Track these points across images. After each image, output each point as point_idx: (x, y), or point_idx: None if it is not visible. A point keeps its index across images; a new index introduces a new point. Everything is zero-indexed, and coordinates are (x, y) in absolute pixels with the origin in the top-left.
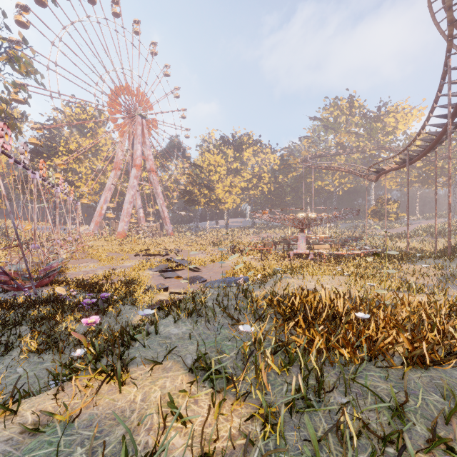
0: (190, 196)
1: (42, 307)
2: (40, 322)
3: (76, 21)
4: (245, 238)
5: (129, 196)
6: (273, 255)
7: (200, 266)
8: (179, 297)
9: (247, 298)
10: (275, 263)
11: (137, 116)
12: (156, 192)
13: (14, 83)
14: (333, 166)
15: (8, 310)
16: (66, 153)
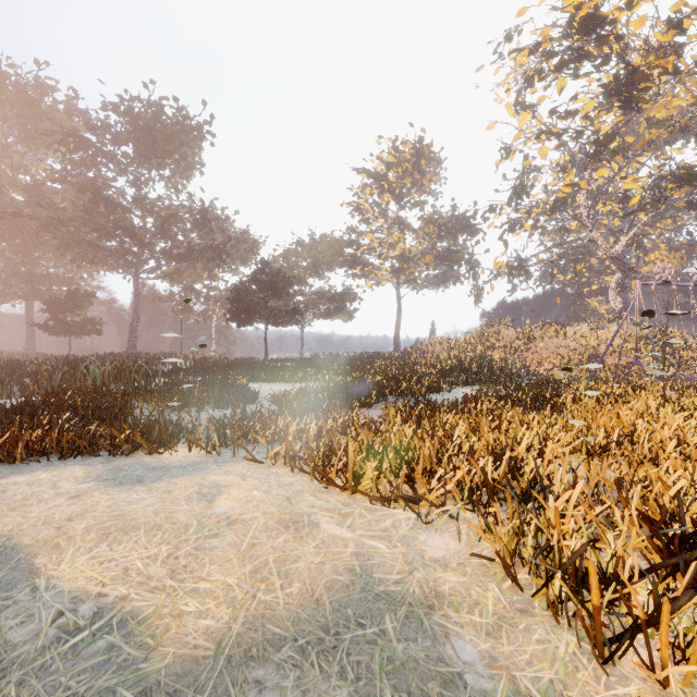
0: None
1: None
2: None
3: None
4: None
5: None
6: None
7: None
8: None
9: None
10: None
11: None
12: None
13: None
14: None
15: None
16: None
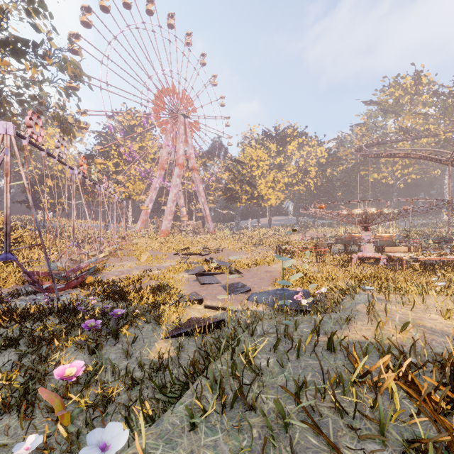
0: (231, 193)
1: (56, 318)
2: (35, 346)
3: (125, 30)
4: (289, 237)
5: (172, 194)
6: (329, 258)
7: (242, 269)
8: (216, 314)
9: (332, 352)
10: (336, 269)
11: (180, 116)
12: (198, 190)
13: (66, 88)
14: (398, 153)
15: (15, 321)
16: (117, 156)
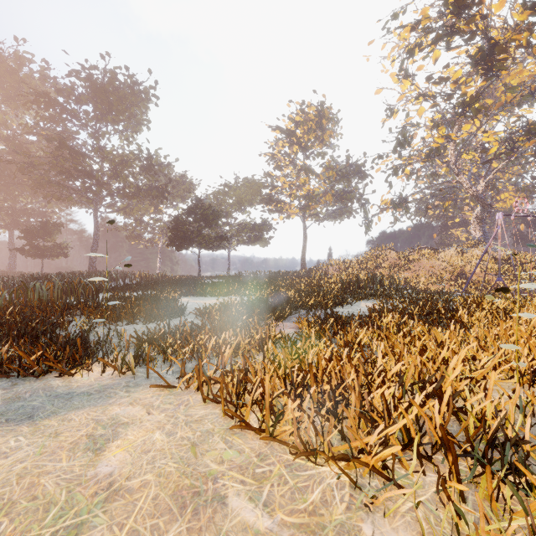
0: None
1: None
2: None
3: None
4: None
5: None
6: None
7: None
8: None
9: None
10: None
11: None
12: None
13: None
14: None
15: None
16: None
